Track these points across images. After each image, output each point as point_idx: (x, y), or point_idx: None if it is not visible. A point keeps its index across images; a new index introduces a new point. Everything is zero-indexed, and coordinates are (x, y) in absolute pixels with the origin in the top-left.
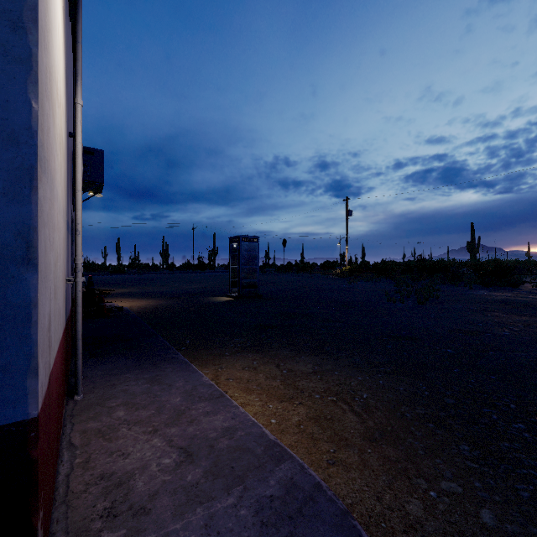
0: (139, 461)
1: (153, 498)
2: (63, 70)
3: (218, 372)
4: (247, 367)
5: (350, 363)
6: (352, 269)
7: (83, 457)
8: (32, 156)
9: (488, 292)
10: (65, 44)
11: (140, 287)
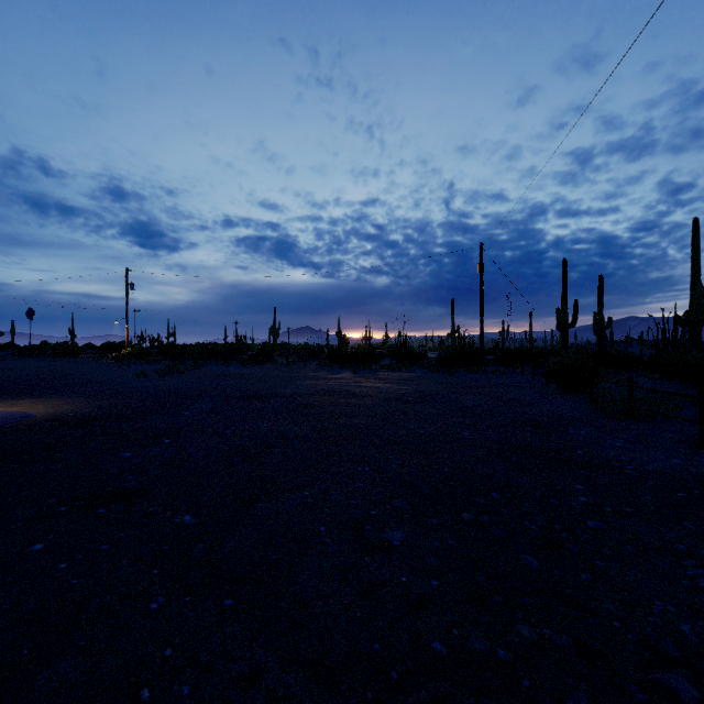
0: None
1: None
2: None
3: None
4: None
5: (57, 398)
6: (133, 352)
7: None
8: None
9: (235, 369)
10: None
11: None
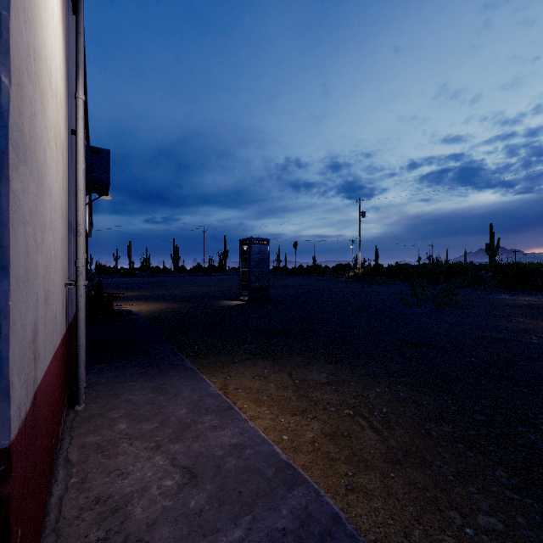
0: (139, 483)
1: (152, 528)
2: (61, 60)
3: (227, 381)
4: (258, 376)
5: (367, 373)
6: (366, 272)
7: (79, 476)
8: (1, 139)
9: (510, 296)
10: (64, 35)
11: (150, 290)
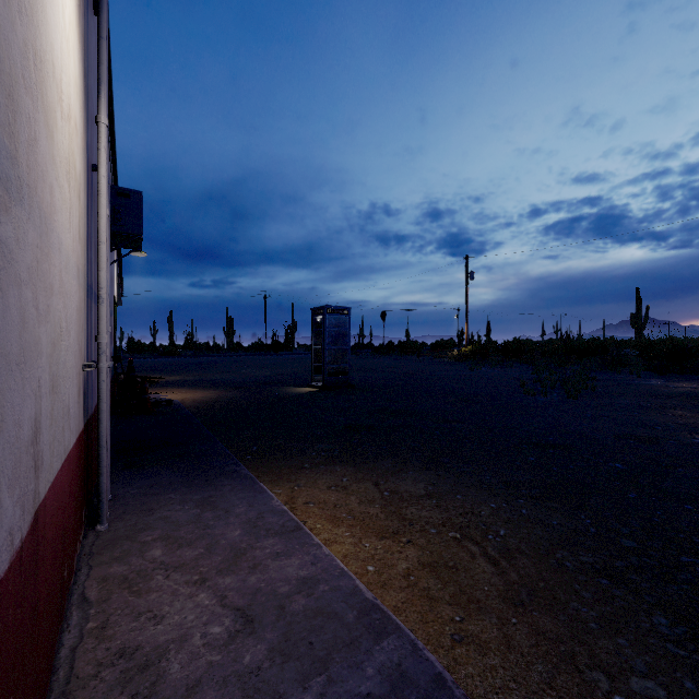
0: (177, 629)
1: (193, 692)
2: (77, 72)
3: (294, 493)
4: (334, 486)
5: (478, 483)
6: (475, 351)
7: (98, 620)
8: None
9: (664, 382)
10: (81, 40)
11: (197, 373)
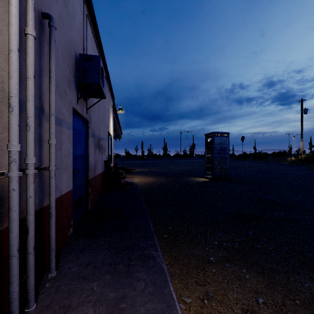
0: None
1: None
2: None
3: (204, 310)
4: (250, 311)
5: None
6: (309, 158)
7: None
8: None
9: None
10: None
11: (149, 168)
